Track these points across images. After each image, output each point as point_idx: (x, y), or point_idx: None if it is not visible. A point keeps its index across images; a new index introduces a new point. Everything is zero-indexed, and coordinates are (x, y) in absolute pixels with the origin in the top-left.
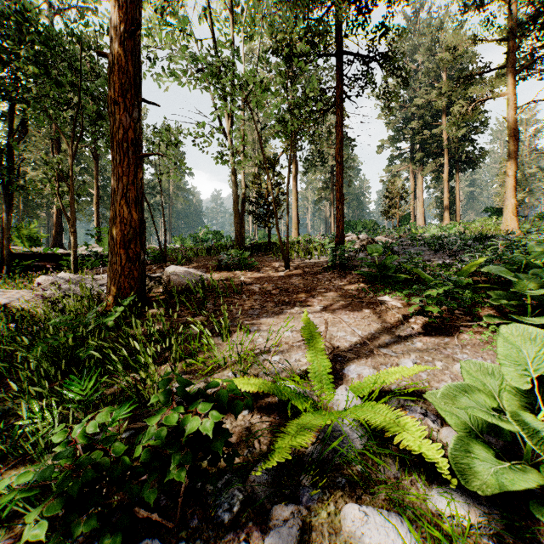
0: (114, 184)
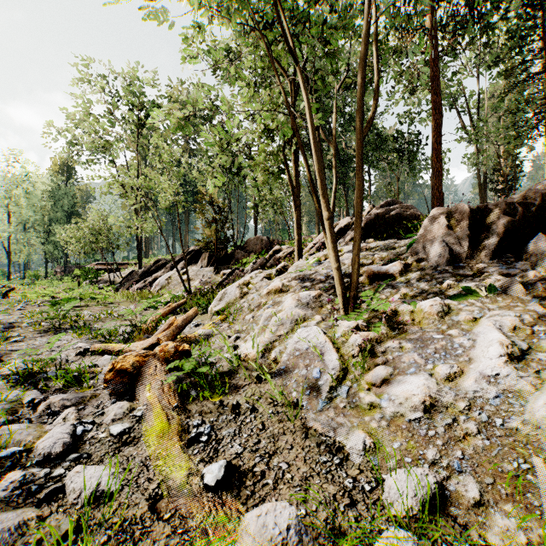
0: (434, 187)
